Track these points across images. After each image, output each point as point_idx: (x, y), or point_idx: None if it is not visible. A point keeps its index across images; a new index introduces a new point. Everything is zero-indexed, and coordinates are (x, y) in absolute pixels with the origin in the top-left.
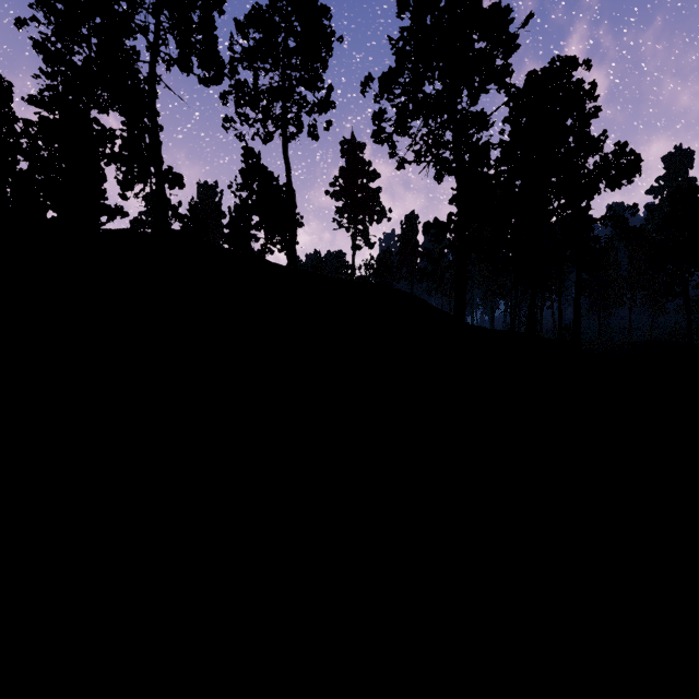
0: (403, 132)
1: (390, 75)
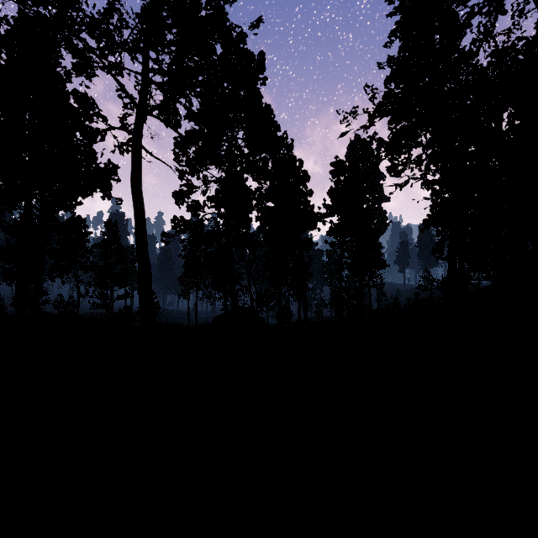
0: None
1: None
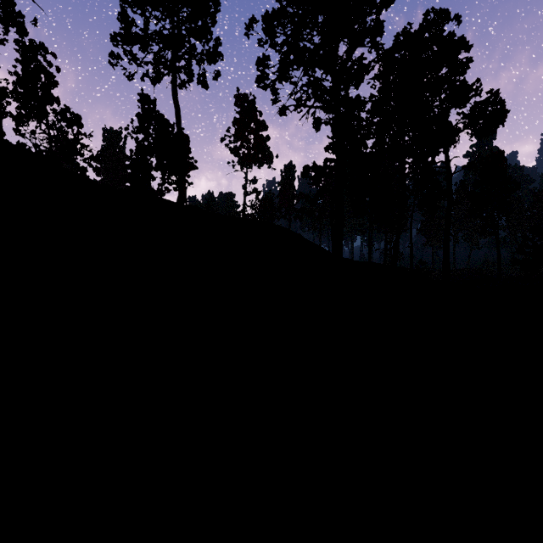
0: (285, 78)
1: (273, 15)
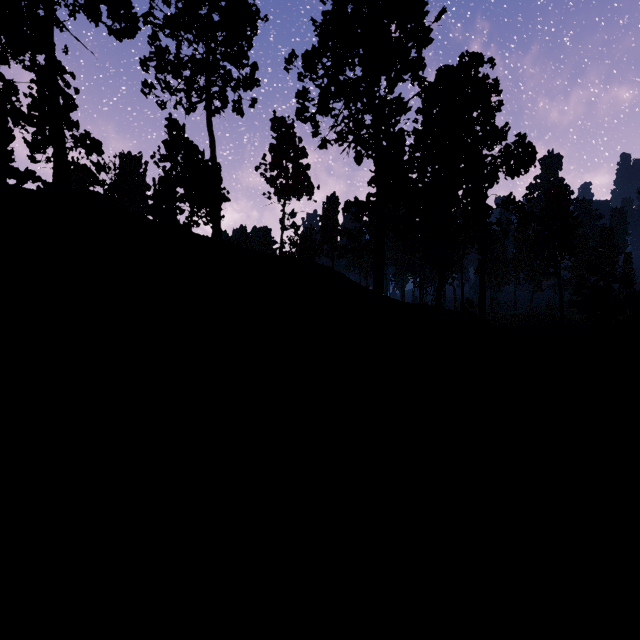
0: (326, 112)
1: (313, 53)
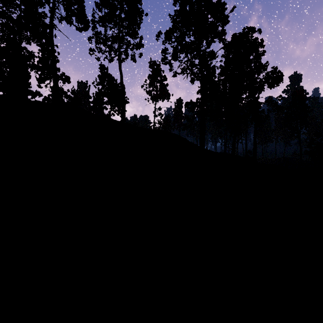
0: (176, 59)
1: (170, 31)
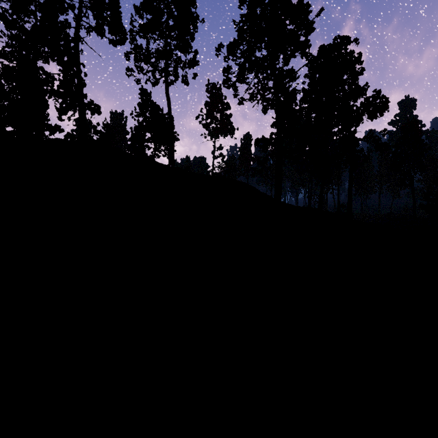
0: (242, 81)
1: (234, 44)
